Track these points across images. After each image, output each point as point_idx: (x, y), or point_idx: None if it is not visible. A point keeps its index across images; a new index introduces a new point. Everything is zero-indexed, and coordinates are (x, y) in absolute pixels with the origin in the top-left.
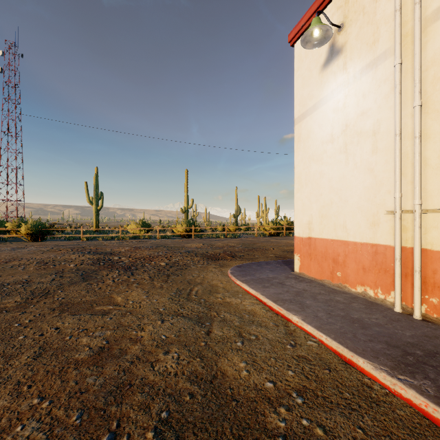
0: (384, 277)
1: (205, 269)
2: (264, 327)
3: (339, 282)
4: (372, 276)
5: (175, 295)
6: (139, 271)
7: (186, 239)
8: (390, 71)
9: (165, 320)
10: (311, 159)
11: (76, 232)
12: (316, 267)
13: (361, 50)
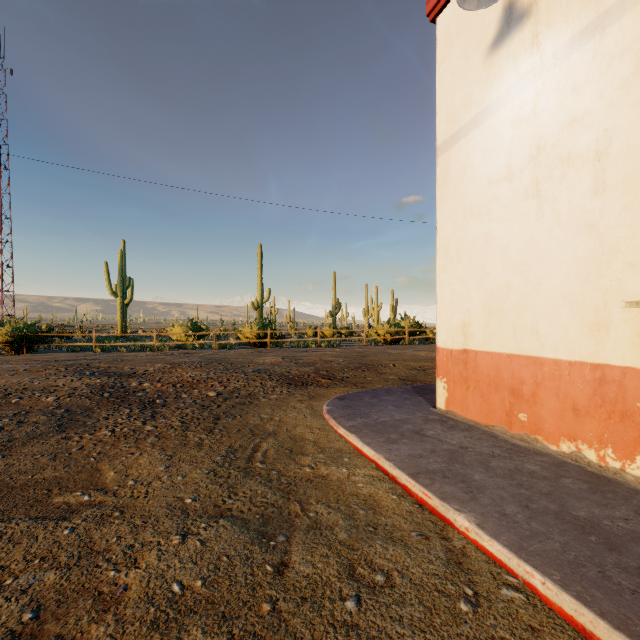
0: (621, 428)
1: (283, 403)
2: (400, 545)
3: (524, 432)
4: (593, 423)
5: (223, 464)
6: (168, 409)
7: (258, 349)
8: (635, 34)
9: (190, 533)
10: (469, 214)
11: (90, 339)
12: (478, 403)
13: (569, 5)
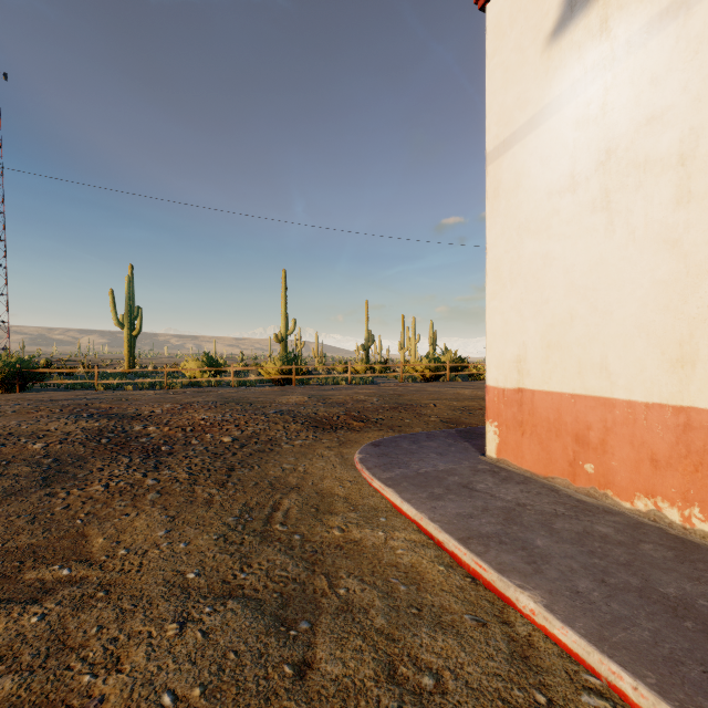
0: None
1: (309, 450)
2: (451, 633)
3: (591, 486)
4: (676, 477)
5: (235, 526)
6: (174, 457)
7: (282, 387)
8: None
9: (190, 620)
10: (524, 231)
11: (93, 375)
12: (535, 451)
13: None
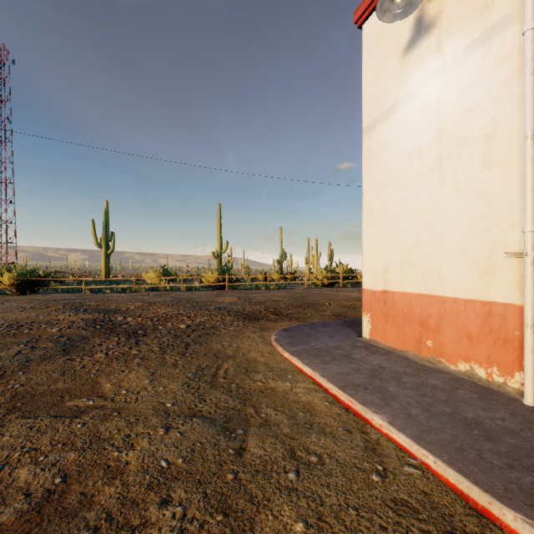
0: (503, 351)
1: (240, 333)
2: (330, 436)
3: (431, 355)
4: (483, 348)
5: (194, 378)
6: (148, 337)
7: (218, 291)
8: (514, 45)
9: (171, 427)
10: (388, 182)
11: (80, 282)
12: (395, 333)
13: (465, 20)
